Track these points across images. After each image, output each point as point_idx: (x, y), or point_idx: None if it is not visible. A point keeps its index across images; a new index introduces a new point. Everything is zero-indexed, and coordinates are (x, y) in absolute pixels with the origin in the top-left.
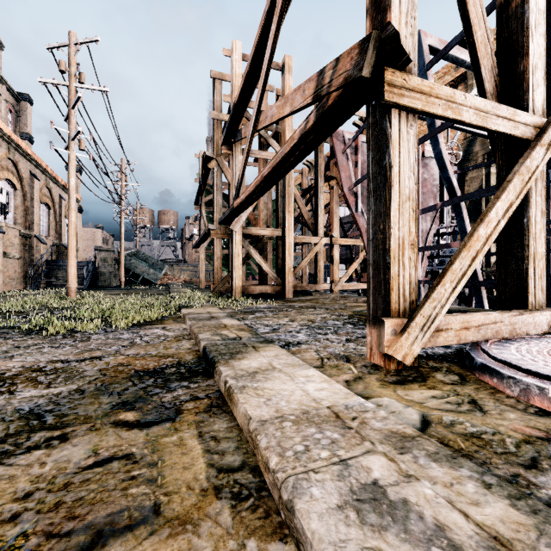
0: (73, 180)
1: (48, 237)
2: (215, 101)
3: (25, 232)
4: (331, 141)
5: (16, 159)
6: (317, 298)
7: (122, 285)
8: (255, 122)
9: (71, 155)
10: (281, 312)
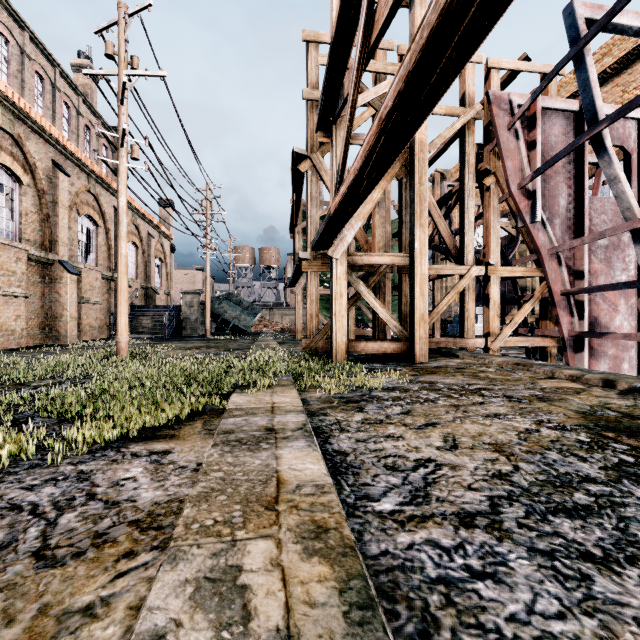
0: (123, 199)
1: (135, 279)
2: (309, 74)
3: (107, 274)
4: (484, 117)
5: (98, 193)
6: (469, 363)
7: (207, 334)
8: (365, 30)
9: (120, 166)
10: (416, 403)
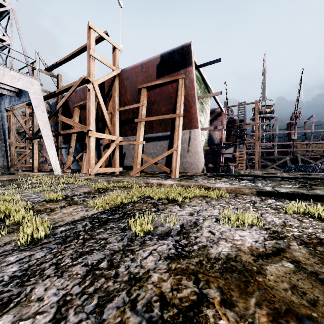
0: None
1: None
2: None
3: None
4: None
5: None
6: None
7: None
8: None
9: None
10: None
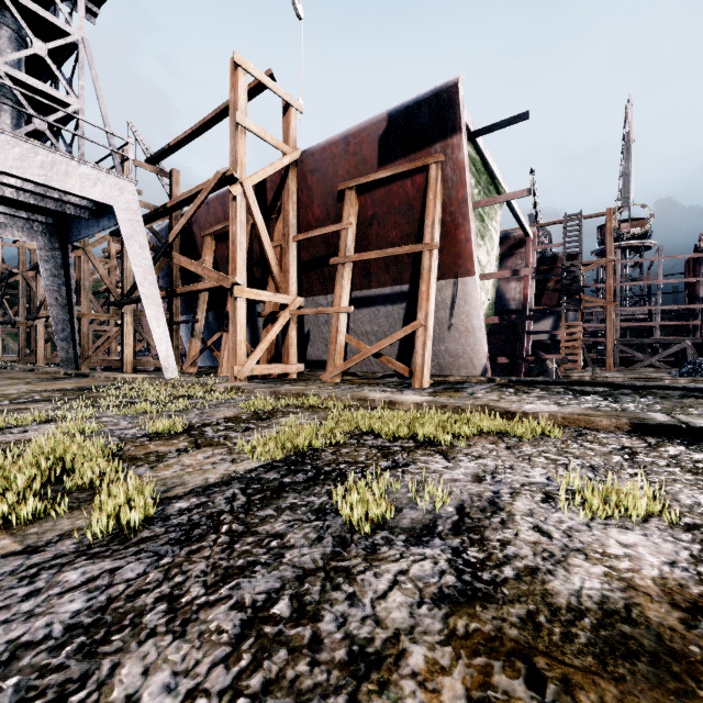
0: None
1: None
2: None
3: None
4: None
5: None
6: None
7: None
8: None
9: None
10: None
